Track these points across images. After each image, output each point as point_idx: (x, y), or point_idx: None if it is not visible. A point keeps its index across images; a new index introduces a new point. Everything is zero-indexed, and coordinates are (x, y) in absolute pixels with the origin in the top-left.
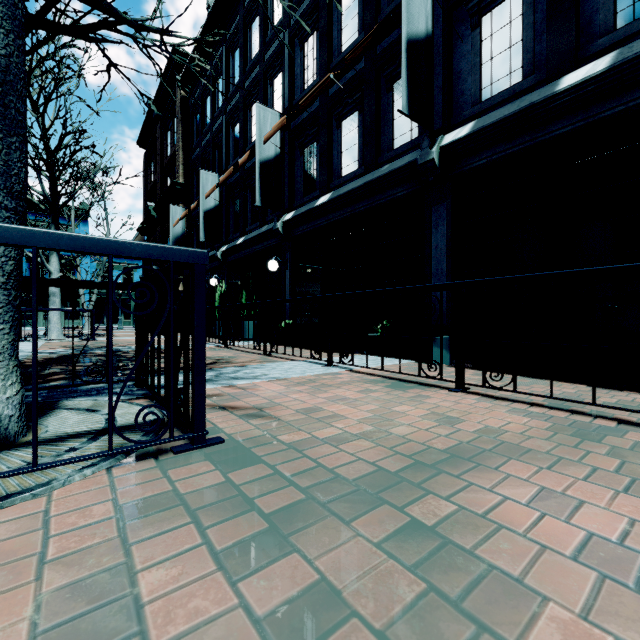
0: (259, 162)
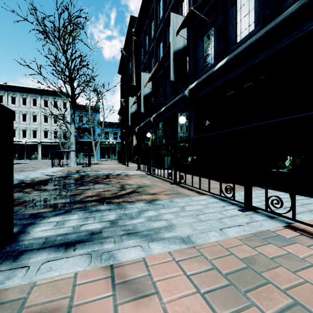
0: (173, 51)
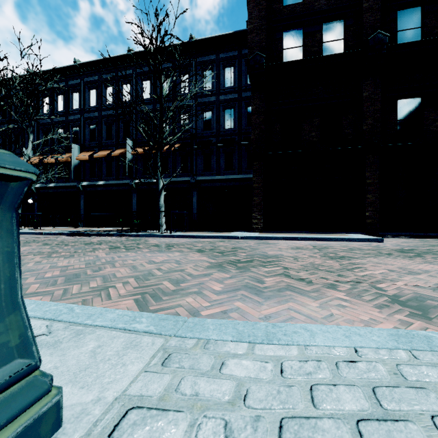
0: None
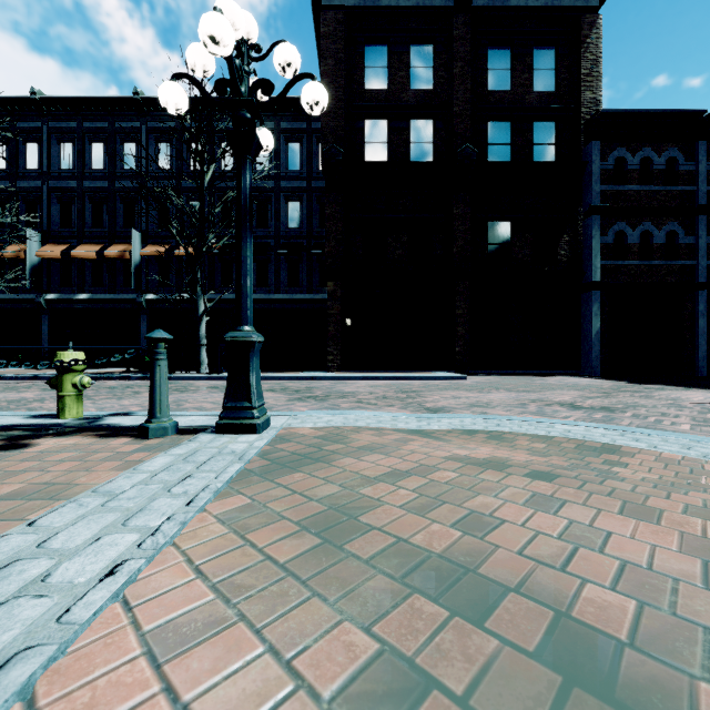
0: None
